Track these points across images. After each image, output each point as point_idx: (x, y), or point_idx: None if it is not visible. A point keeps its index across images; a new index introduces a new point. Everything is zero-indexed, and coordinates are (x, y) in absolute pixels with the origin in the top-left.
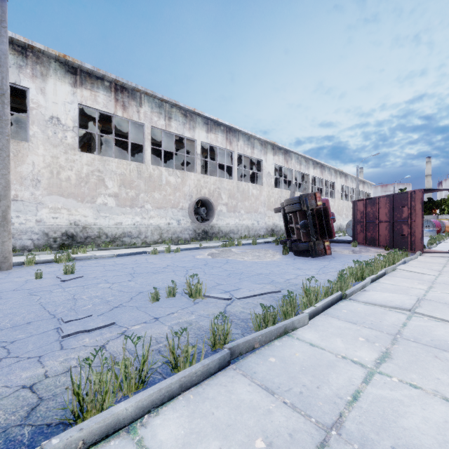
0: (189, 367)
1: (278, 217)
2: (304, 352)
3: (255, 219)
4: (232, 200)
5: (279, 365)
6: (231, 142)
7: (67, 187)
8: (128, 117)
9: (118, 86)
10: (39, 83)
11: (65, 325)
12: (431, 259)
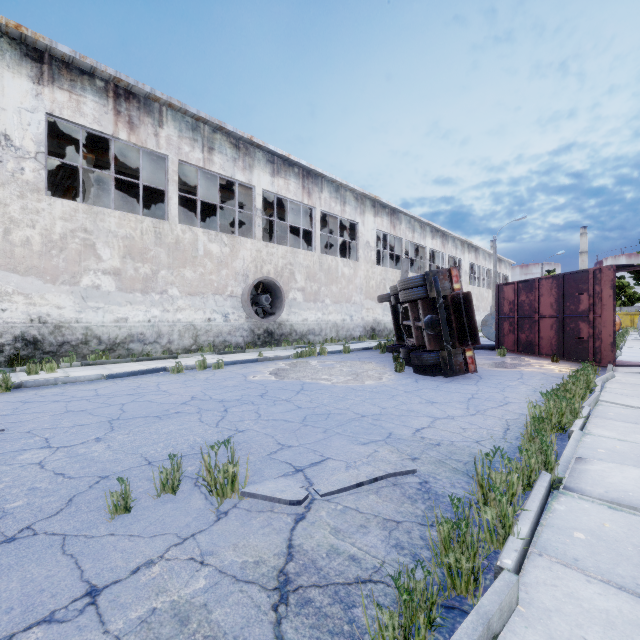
0: None
1: (382, 310)
2: None
3: (347, 312)
4: (312, 283)
5: None
6: (310, 192)
7: (25, 257)
8: (138, 142)
9: (121, 90)
10: None
11: None
12: (636, 379)
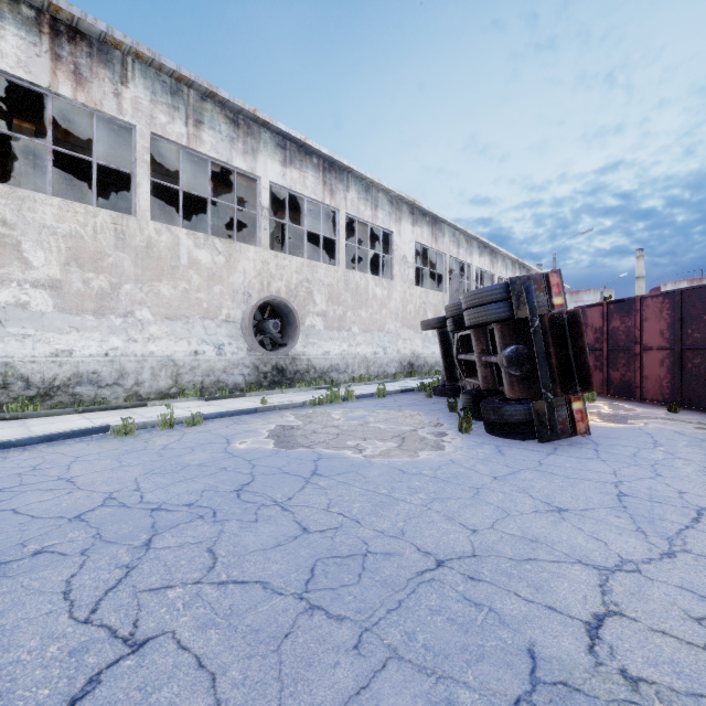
0: None
1: (421, 341)
2: None
3: (380, 343)
4: (335, 306)
5: None
6: (333, 190)
7: None
8: (88, 103)
9: (62, 25)
10: None
11: None
12: None
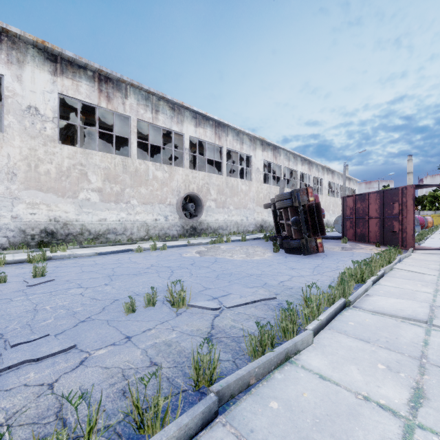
0: (158, 433)
1: (267, 213)
2: (314, 390)
3: (244, 215)
4: (221, 195)
5: (284, 414)
6: (220, 137)
7: (46, 181)
8: (112, 109)
9: (102, 76)
10: (15, 69)
11: (9, 352)
12: (424, 257)
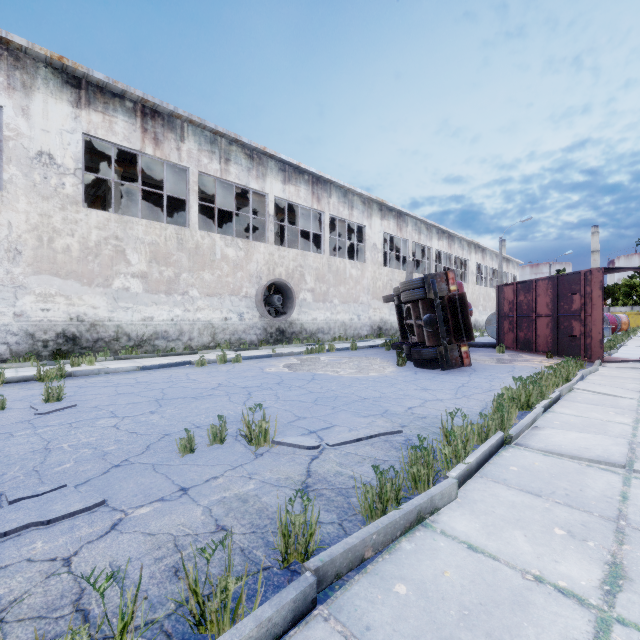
0: (226, 632)
1: (388, 310)
2: (461, 567)
3: (355, 312)
4: (321, 284)
5: (416, 603)
6: (319, 198)
7: (66, 262)
8: (162, 157)
9: (148, 109)
10: (19, 98)
11: (6, 511)
12: (618, 373)
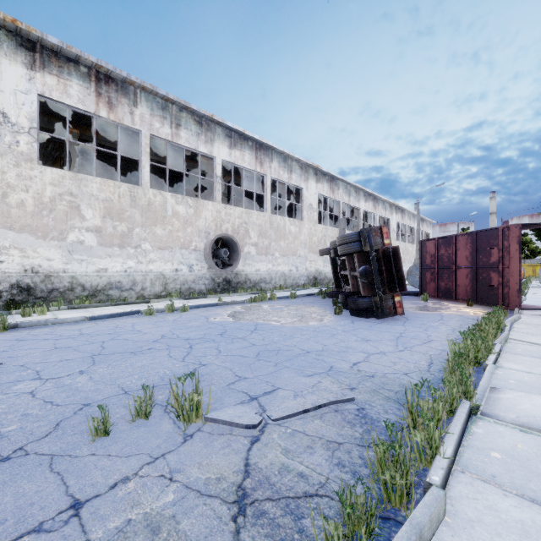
0: None
1: (323, 262)
2: None
3: (293, 264)
4: (263, 239)
5: None
6: (262, 162)
7: (20, 217)
8: (116, 120)
9: (102, 75)
10: None
11: None
12: (539, 320)
